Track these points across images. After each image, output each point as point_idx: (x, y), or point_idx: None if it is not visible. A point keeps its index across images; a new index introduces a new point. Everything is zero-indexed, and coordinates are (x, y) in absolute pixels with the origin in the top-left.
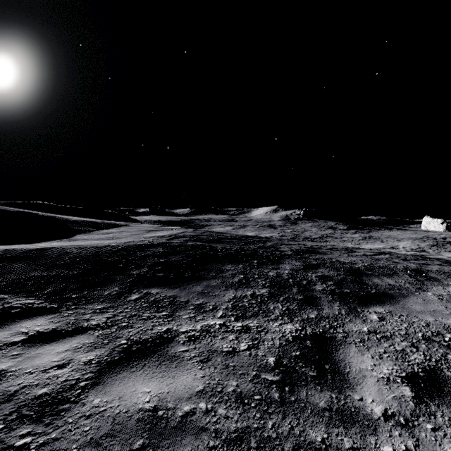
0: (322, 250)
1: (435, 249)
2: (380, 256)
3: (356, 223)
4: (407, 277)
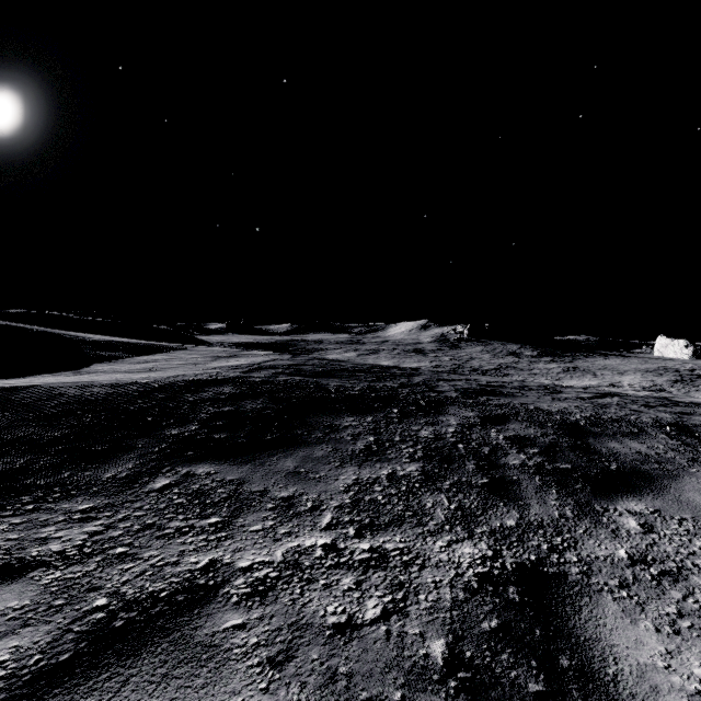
0: (507, 390)
1: (680, 387)
2: (605, 399)
3: (551, 347)
4: (665, 438)
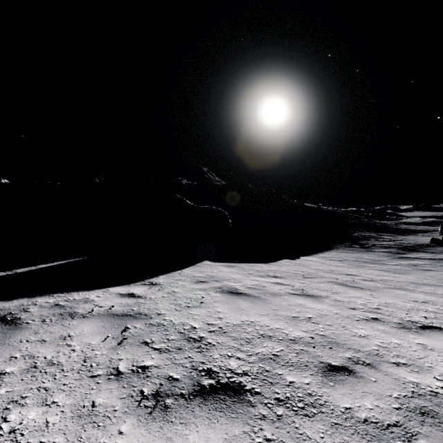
0: None
1: None
2: None
3: None
4: None
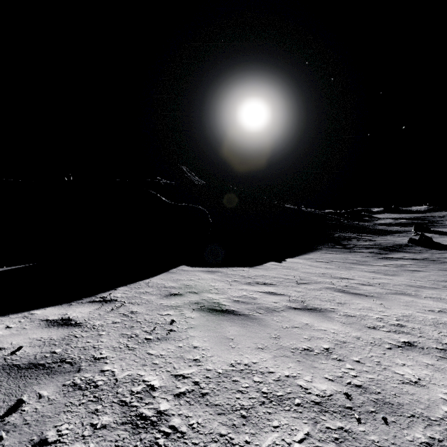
0: None
1: None
2: None
3: None
4: None
